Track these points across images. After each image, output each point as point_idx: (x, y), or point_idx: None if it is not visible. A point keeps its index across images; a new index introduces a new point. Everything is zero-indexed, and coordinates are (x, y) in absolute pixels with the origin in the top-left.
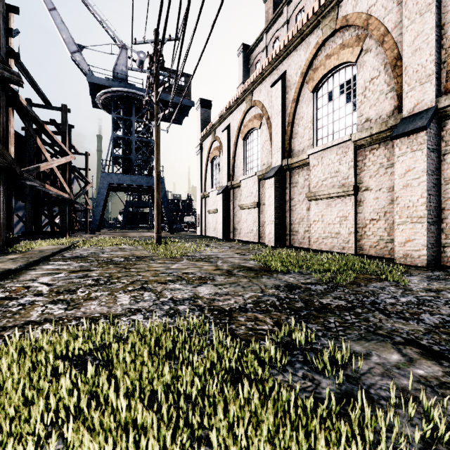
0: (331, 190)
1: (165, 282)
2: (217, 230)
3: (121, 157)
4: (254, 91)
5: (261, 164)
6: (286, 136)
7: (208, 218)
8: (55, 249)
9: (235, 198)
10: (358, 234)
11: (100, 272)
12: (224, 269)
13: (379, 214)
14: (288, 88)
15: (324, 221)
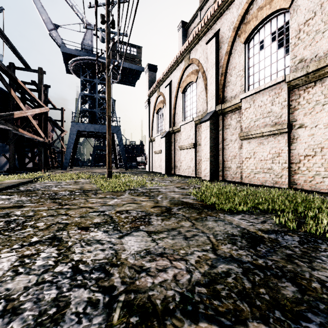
0: (264, 129)
1: (88, 226)
2: (161, 167)
3: (87, 111)
4: (192, 51)
5: (198, 111)
6: (220, 85)
7: (154, 157)
8: (14, 182)
9: (175, 141)
10: (291, 169)
11: (28, 209)
12: (163, 206)
13: (315, 149)
14: (221, 44)
15: (256, 157)
